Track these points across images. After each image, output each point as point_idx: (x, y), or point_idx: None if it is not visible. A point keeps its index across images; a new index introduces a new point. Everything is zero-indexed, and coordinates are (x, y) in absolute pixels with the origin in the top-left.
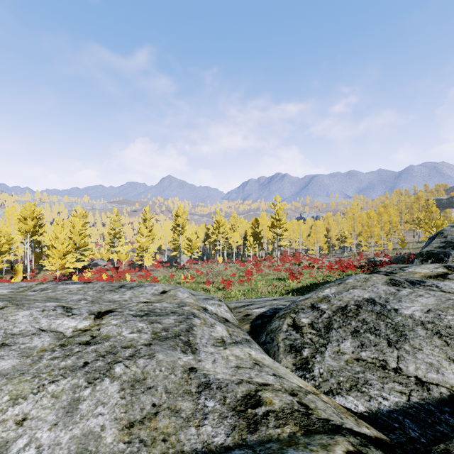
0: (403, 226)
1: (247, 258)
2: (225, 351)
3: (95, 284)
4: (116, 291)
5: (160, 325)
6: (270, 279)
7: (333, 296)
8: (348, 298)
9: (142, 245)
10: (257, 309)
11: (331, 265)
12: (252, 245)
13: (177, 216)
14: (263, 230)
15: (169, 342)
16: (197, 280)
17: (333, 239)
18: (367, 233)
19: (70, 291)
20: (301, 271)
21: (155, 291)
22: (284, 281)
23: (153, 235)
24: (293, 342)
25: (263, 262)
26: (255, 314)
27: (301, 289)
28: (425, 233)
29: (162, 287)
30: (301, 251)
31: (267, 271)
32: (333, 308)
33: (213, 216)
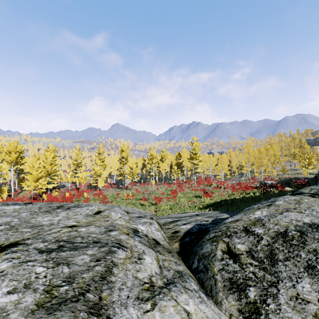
0: (283, 158)
1: (173, 181)
2: (154, 315)
3: (35, 204)
4: (51, 212)
5: (66, 270)
6: (190, 197)
7: (266, 219)
8: (285, 222)
9: (97, 171)
10: (184, 225)
11: (234, 186)
12: (176, 172)
13: (122, 151)
14: (184, 161)
15: (61, 316)
16: (136, 197)
17: (234, 167)
18: (258, 163)
19: (4, 212)
20: (212, 190)
21: (90, 211)
22: (200, 198)
23: (105, 164)
24: (232, 275)
25: (184, 184)
26: (182, 231)
27: (214, 204)
28: (300, 163)
29: (97, 207)
30: (211, 176)
31: (187, 190)
32: (270, 234)
33: (148, 151)
